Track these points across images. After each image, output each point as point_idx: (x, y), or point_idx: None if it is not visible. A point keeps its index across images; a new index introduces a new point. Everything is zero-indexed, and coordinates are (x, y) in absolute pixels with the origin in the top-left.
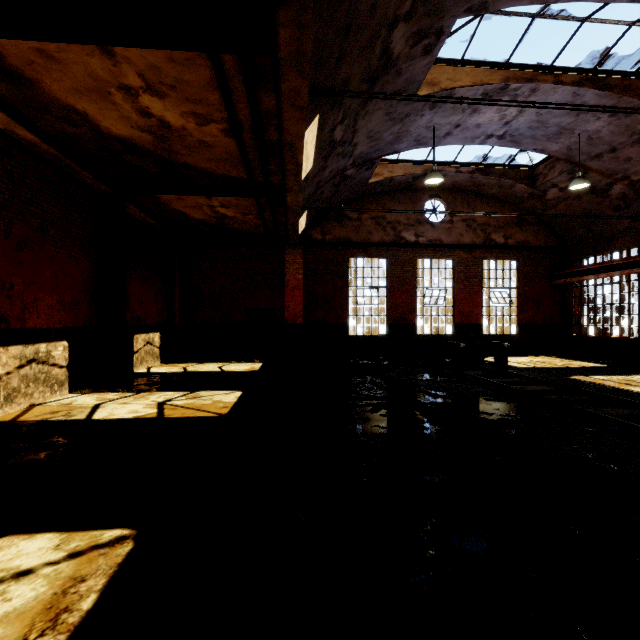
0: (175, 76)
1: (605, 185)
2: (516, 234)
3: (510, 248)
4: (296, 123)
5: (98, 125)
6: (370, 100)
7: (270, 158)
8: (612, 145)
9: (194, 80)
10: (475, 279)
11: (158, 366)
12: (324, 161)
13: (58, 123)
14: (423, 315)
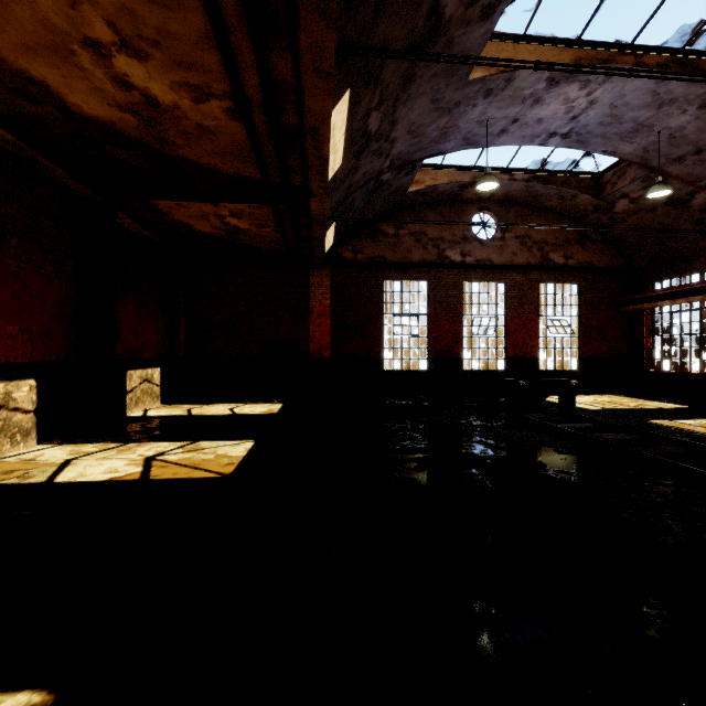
0: (157, 25)
1: (686, 194)
2: (578, 253)
3: (571, 270)
4: (320, 98)
5: (65, 101)
6: (413, 80)
7: (289, 151)
8: (698, 145)
9: (183, 32)
10: (530, 305)
11: (158, 408)
12: (356, 159)
13: (12, 98)
14: (470, 347)
